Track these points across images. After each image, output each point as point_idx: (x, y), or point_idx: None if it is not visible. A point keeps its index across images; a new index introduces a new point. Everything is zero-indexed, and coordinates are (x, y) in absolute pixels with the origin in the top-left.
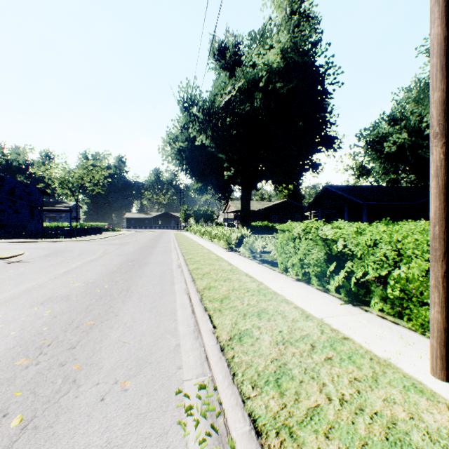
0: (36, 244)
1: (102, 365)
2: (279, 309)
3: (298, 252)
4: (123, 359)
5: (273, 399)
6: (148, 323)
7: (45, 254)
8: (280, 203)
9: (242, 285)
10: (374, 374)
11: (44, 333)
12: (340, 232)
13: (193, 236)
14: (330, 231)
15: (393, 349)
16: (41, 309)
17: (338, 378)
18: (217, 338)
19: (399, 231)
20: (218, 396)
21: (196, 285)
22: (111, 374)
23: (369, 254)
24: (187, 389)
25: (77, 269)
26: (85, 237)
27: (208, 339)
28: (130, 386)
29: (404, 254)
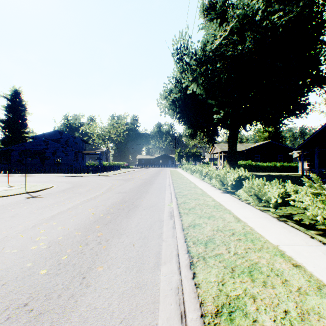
0: (71, 178)
1: None
2: None
3: None
4: None
5: None
6: None
7: (64, 188)
8: (263, 144)
9: (303, 307)
10: None
11: None
12: None
13: (185, 173)
14: None
15: None
16: None
17: None
18: None
19: None
20: None
21: (198, 290)
22: None
23: None
24: None
25: (68, 211)
26: (106, 172)
27: None
28: None
29: None
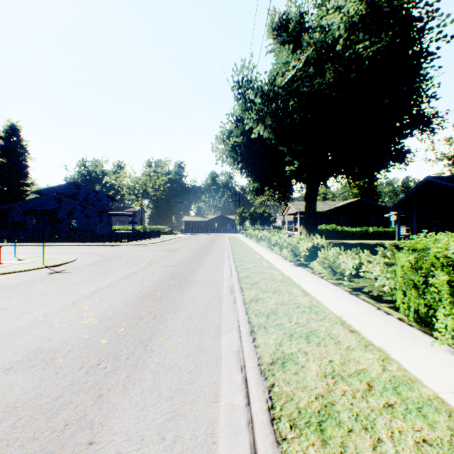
0: (96, 248)
1: None
2: None
3: None
4: None
5: None
6: None
7: (93, 261)
8: (352, 202)
9: (346, 358)
10: None
11: None
12: None
13: (248, 242)
14: None
15: None
16: None
17: None
18: None
19: None
20: None
21: (257, 349)
22: None
23: None
24: None
25: (108, 287)
26: (142, 241)
27: None
28: None
29: None
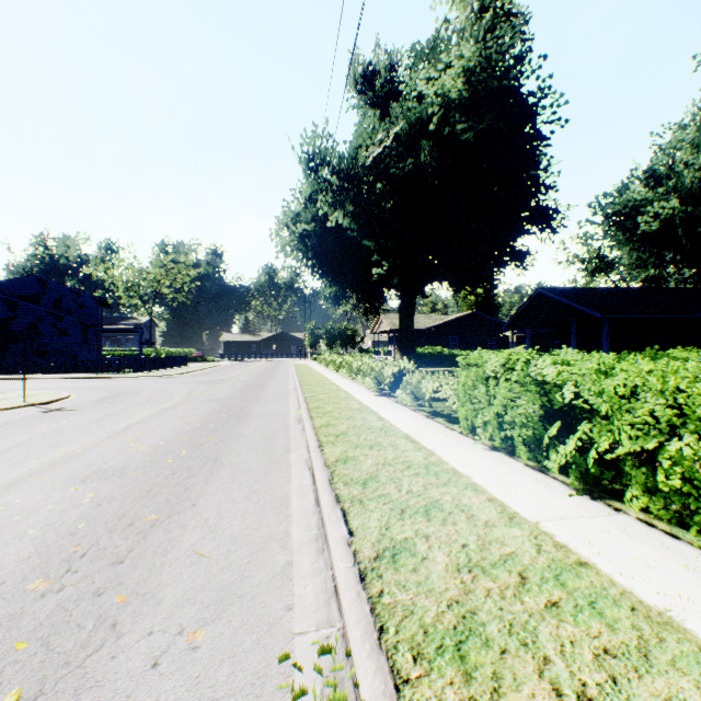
0: (89, 382)
1: (162, 596)
2: (462, 503)
3: (494, 401)
4: (196, 587)
5: (451, 687)
6: (243, 520)
7: (99, 398)
8: (463, 316)
9: (399, 455)
10: (641, 643)
11: (79, 534)
12: (568, 371)
13: (323, 370)
14: (550, 369)
15: (674, 589)
16: (81, 490)
17: (573, 647)
18: (354, 555)
19: (679, 372)
20: (352, 670)
21: (324, 455)
22: (174, 616)
23: (622, 411)
24: (299, 653)
25: (143, 422)
26: (161, 371)
27: (339, 557)
28: (203, 640)
29: (691, 414)
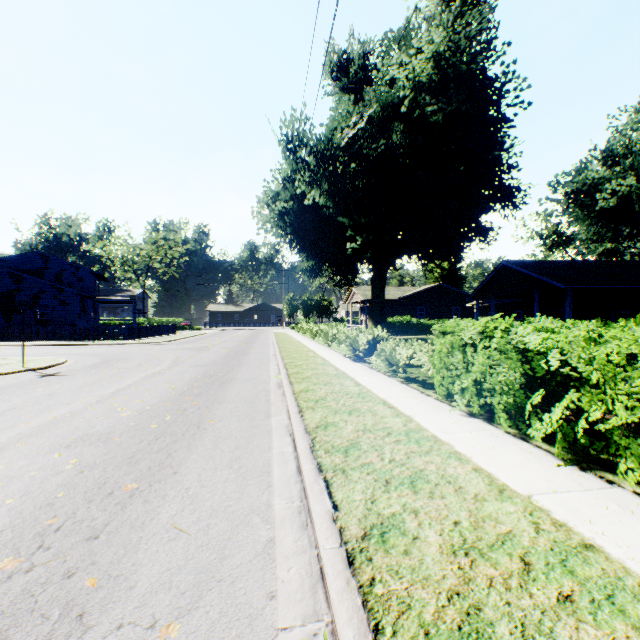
0: (86, 348)
1: (135, 580)
2: (447, 473)
3: (471, 368)
4: (172, 568)
5: None
6: (224, 490)
7: (93, 363)
8: (430, 288)
9: (378, 421)
10: None
11: (56, 504)
12: (553, 338)
13: (301, 338)
14: (532, 336)
15: None
16: (64, 456)
17: None
18: (340, 533)
19: None
20: None
21: (305, 421)
22: (146, 605)
23: (617, 380)
24: None
25: (131, 387)
26: (152, 338)
27: (325, 535)
28: (176, 637)
29: None
